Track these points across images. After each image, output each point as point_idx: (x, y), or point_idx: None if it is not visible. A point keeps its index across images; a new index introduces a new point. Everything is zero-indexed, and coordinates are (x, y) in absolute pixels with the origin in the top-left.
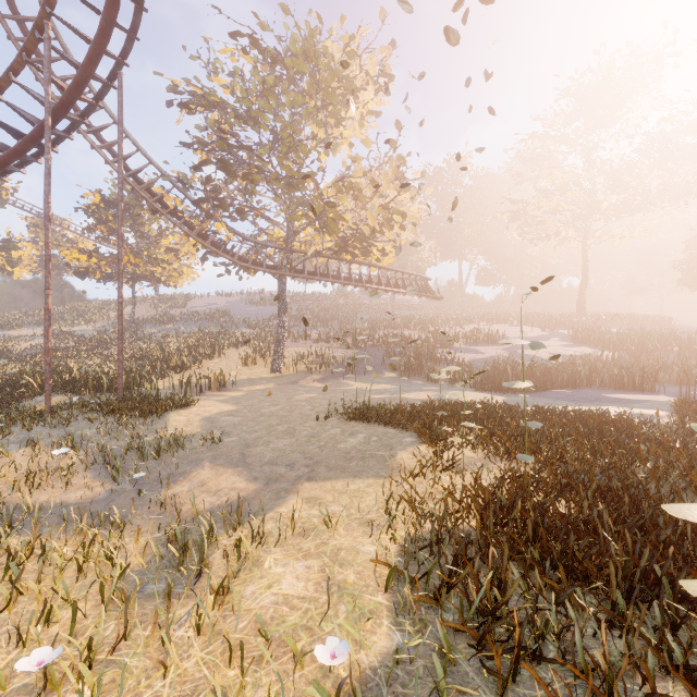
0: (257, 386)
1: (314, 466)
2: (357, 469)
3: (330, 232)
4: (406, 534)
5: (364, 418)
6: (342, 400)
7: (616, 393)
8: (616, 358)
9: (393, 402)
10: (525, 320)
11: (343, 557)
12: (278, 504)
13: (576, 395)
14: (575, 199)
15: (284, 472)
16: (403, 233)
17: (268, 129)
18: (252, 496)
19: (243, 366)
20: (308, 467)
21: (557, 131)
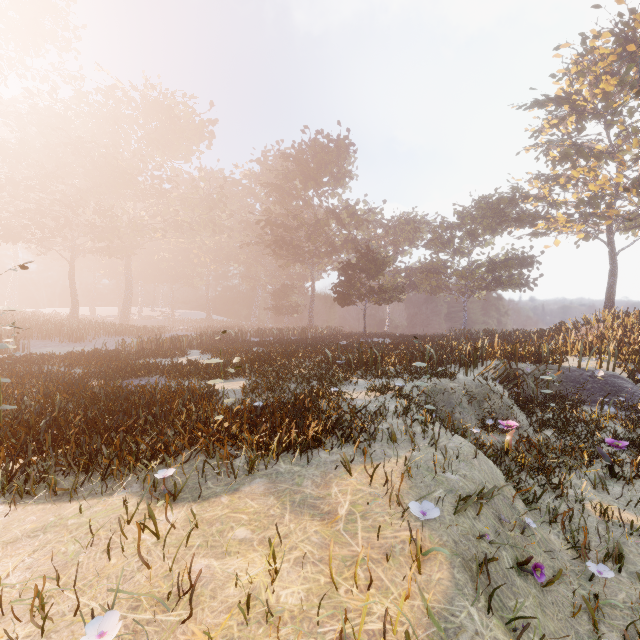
0: None
1: None
2: None
3: None
4: None
5: None
6: None
7: None
8: None
9: None
10: None
11: None
12: None
13: None
14: None
15: None
16: None
17: None
18: None
19: None
20: None
21: None
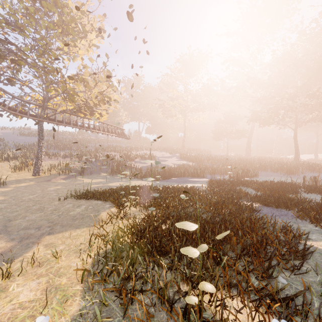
0: (22, 183)
1: (53, 226)
2: (78, 224)
3: (70, 101)
4: (98, 252)
5: (86, 197)
6: (76, 188)
7: (192, 178)
8: (194, 165)
9: (103, 188)
10: (164, 149)
11: (62, 271)
12: (26, 252)
13: (179, 180)
14: (181, 103)
15: (34, 232)
16: (111, 107)
17: (29, 37)
18: (8, 250)
19: (12, 172)
20: (50, 227)
21: (175, 74)
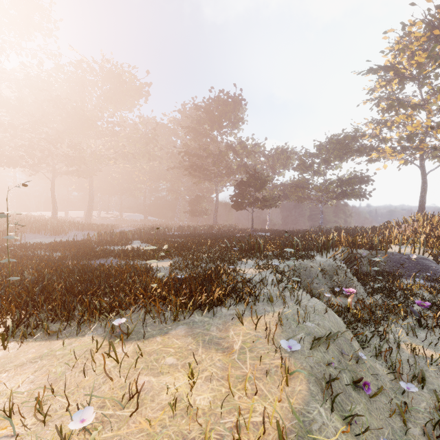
0: None
1: None
2: None
3: None
4: None
5: None
6: None
7: None
8: None
9: None
10: None
11: None
12: None
13: None
14: None
15: None
16: None
17: None
18: None
19: None
20: None
21: None
